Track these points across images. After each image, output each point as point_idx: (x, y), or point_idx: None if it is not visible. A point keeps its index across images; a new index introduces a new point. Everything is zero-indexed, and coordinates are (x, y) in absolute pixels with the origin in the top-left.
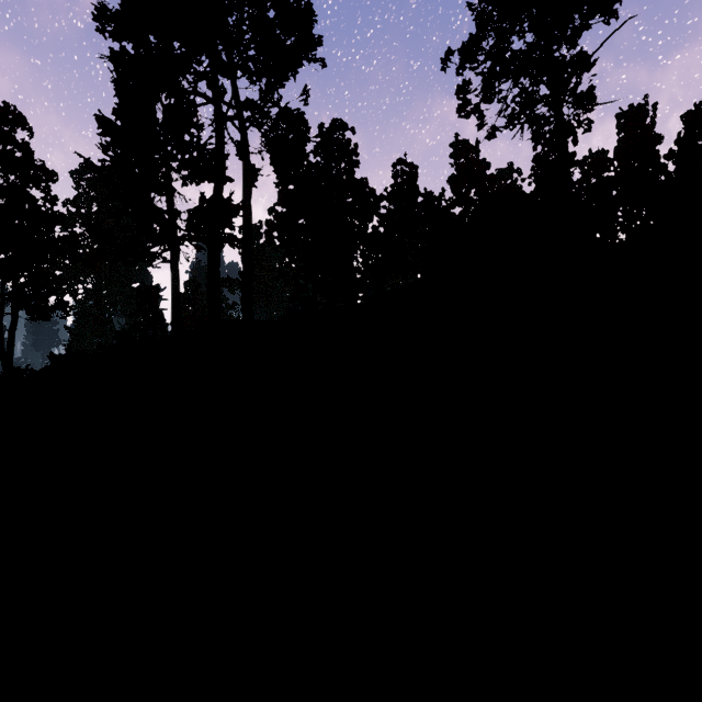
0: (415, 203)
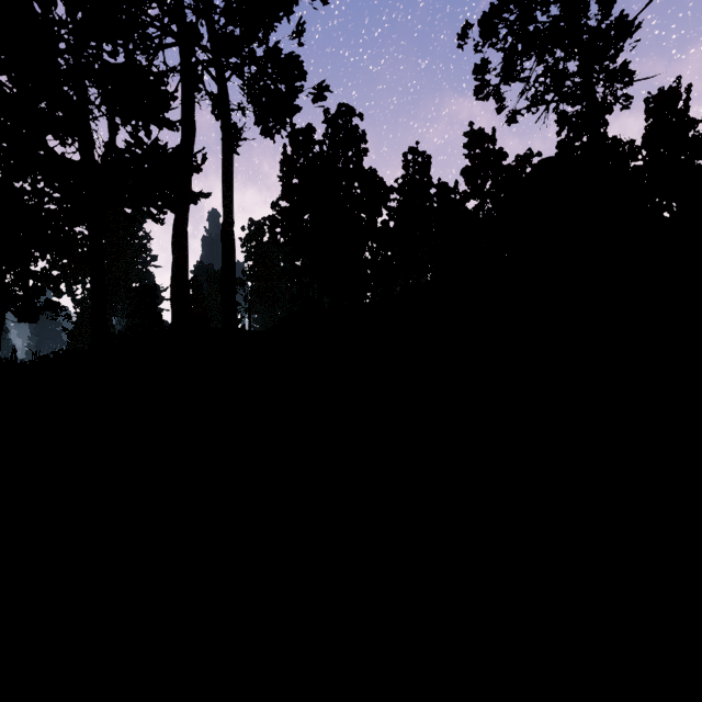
0: (427, 195)
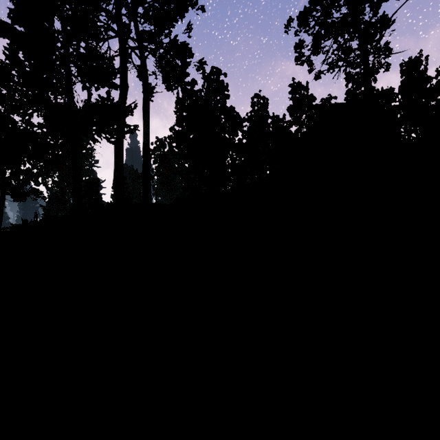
0: (266, 123)
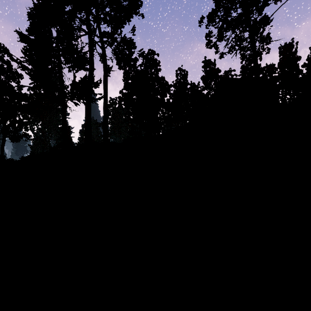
0: (186, 88)
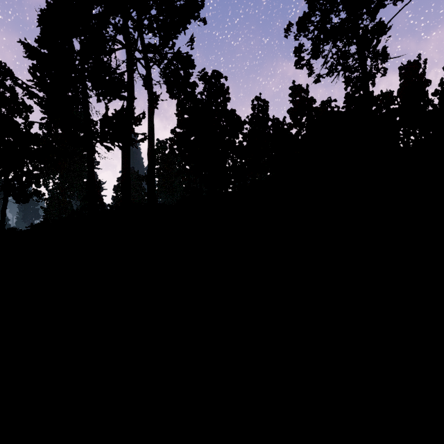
0: (266, 126)
